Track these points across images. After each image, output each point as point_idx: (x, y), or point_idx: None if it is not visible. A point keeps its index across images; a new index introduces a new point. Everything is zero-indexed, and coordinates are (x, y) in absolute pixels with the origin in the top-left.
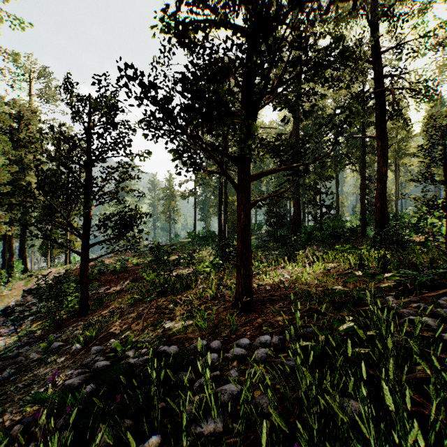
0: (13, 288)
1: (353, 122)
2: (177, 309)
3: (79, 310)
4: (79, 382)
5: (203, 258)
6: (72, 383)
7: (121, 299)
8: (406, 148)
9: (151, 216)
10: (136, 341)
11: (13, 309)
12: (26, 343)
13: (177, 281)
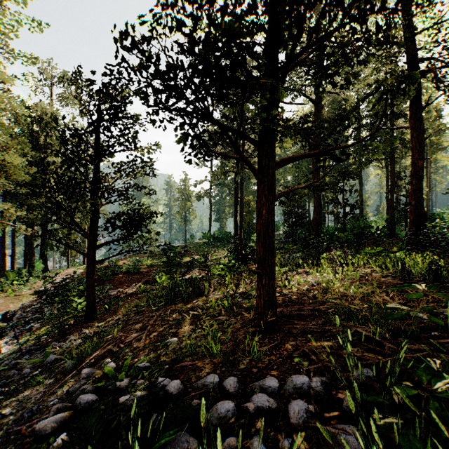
0: (32, 287)
1: (407, 92)
2: (185, 322)
3: (85, 315)
4: (53, 425)
5: (218, 260)
6: (44, 428)
7: (128, 305)
8: (438, 142)
9: (161, 215)
10: (132, 367)
11: (14, 314)
12: (29, 350)
13: (190, 285)
